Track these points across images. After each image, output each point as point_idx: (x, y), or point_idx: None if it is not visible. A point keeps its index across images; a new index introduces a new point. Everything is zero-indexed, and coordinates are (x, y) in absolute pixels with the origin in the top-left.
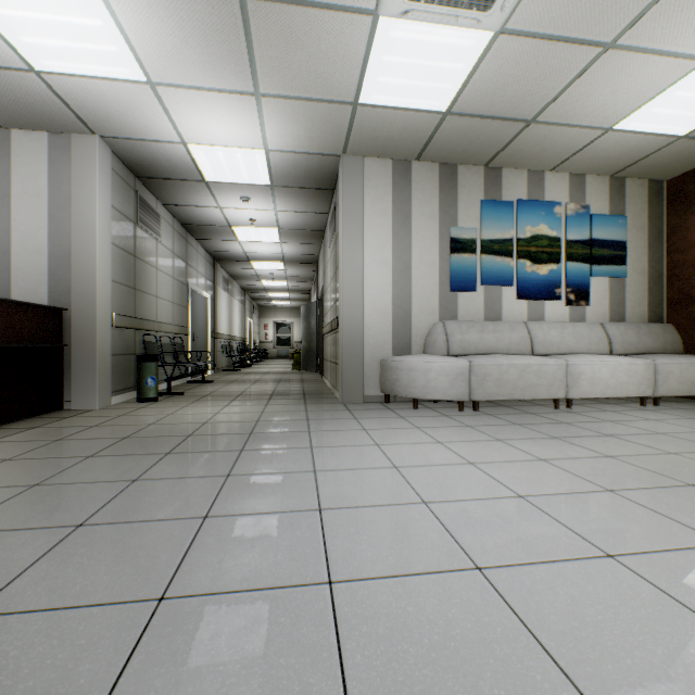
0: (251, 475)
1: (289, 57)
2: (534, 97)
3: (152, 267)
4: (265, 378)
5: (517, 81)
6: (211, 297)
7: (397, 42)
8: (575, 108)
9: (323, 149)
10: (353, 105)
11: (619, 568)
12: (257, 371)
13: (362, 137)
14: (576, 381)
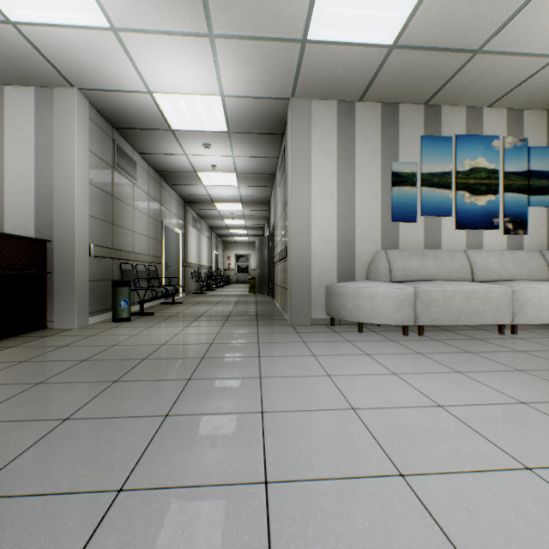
0: (191, 415)
1: None
2: (485, 21)
3: (129, 206)
4: (225, 300)
5: (469, 3)
6: (182, 232)
7: None
8: (526, 32)
9: (273, 92)
10: (301, 43)
11: None
12: (220, 294)
13: (309, 78)
14: (522, 307)
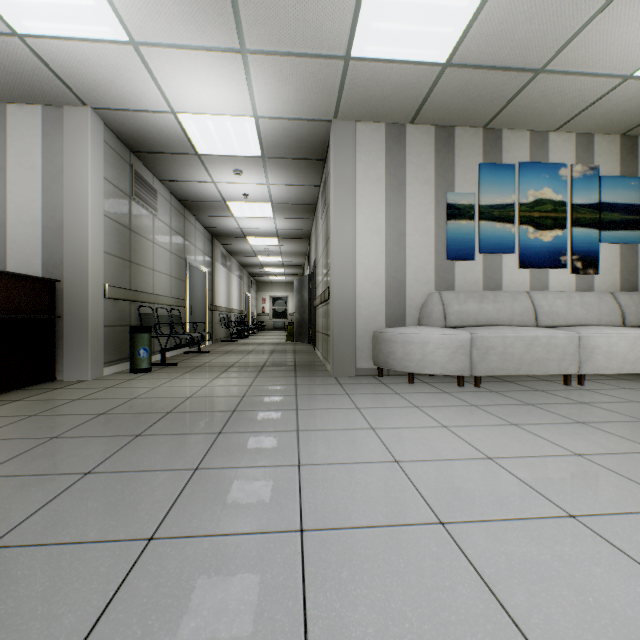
0: (223, 469)
1: (275, 1)
2: (547, 39)
3: (148, 241)
4: (259, 349)
5: (529, 20)
6: (209, 271)
7: None
8: (592, 51)
9: (313, 114)
10: (345, 60)
11: None
12: (253, 342)
13: (354, 98)
14: (589, 355)
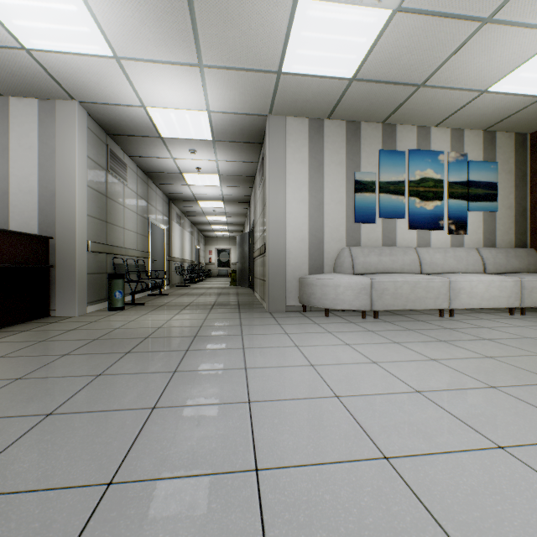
0: (193, 371)
1: (226, 34)
2: (424, 65)
3: (120, 205)
4: (209, 292)
5: (410, 52)
6: (167, 228)
7: (313, 20)
8: (456, 73)
9: (253, 110)
10: (277, 74)
11: (510, 459)
12: (203, 287)
13: (284, 100)
14: (457, 295)
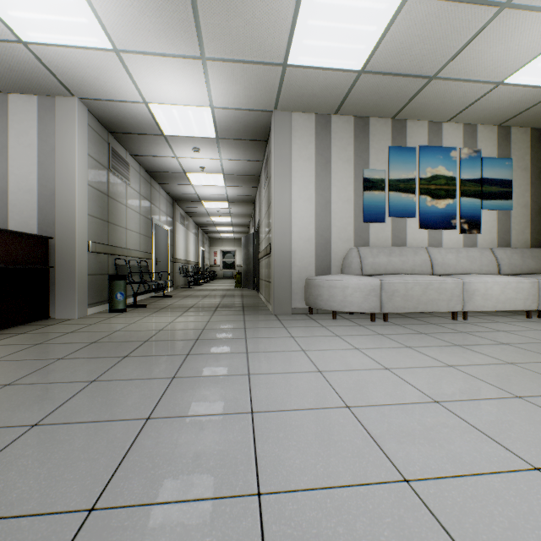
0: (193, 377)
1: (229, 23)
2: (437, 55)
3: (122, 205)
4: (213, 294)
5: (422, 41)
6: (171, 229)
7: (320, 7)
8: (471, 64)
9: (258, 106)
10: (283, 66)
11: None
12: (207, 289)
13: (290, 94)
14: (471, 297)
